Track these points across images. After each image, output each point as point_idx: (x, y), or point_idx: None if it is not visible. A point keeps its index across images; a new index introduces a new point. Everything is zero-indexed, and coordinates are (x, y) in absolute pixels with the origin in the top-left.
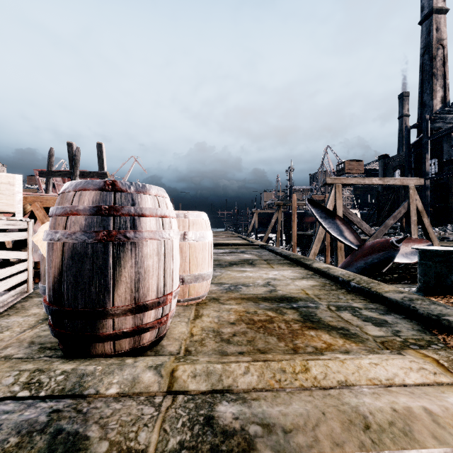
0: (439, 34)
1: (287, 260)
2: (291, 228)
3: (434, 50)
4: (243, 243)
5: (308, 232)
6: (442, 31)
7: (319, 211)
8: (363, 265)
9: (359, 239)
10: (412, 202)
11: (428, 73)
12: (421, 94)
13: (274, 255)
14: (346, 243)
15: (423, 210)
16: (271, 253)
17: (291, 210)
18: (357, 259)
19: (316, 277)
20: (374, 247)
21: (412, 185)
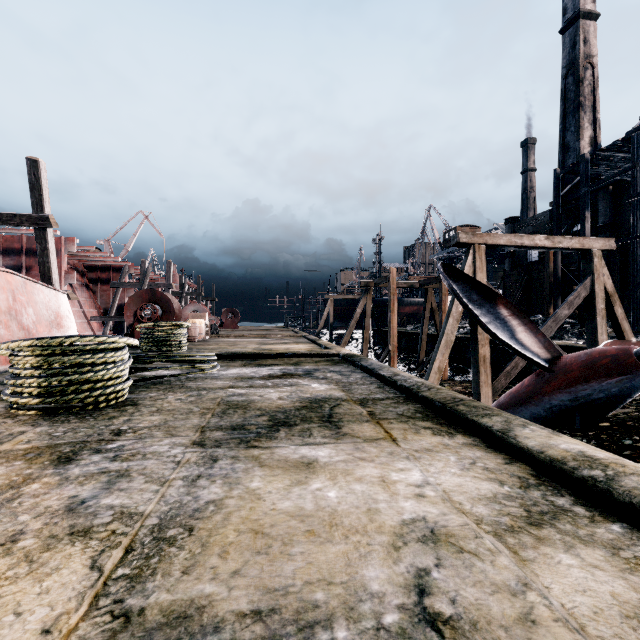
0: (587, 48)
1: (412, 400)
2: (389, 322)
3: (582, 70)
4: (311, 351)
5: (407, 328)
6: (592, 44)
7: (465, 290)
8: (567, 404)
9: (550, 346)
10: (598, 278)
11: (573, 103)
12: (563, 132)
13: (378, 384)
14: (528, 356)
15: (614, 292)
16: (368, 377)
17: (389, 294)
18: (551, 390)
19: (577, 510)
20: (596, 365)
21: (597, 250)
